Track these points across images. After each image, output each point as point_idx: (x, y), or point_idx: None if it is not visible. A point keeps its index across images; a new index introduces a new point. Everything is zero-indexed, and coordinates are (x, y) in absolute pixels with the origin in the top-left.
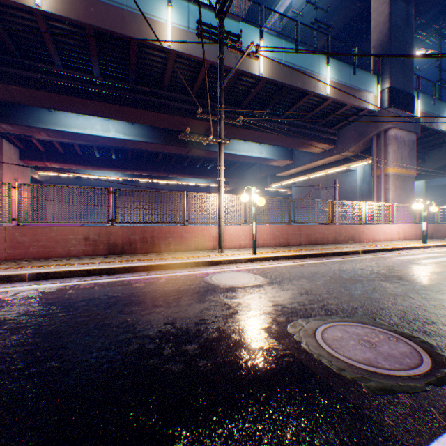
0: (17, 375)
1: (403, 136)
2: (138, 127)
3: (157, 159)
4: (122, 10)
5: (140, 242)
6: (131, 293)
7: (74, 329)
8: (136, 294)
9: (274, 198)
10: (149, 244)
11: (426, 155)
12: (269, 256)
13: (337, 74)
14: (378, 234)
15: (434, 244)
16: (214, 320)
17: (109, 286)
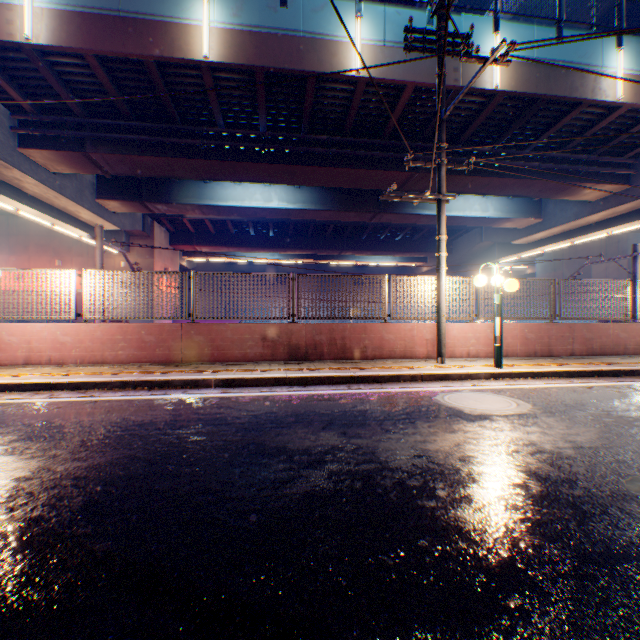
0: (273, 495)
1: None
2: (305, 191)
3: (325, 232)
4: (297, 39)
5: (327, 345)
6: (342, 411)
7: (301, 449)
8: (350, 413)
9: (524, 279)
10: (338, 348)
11: None
12: (524, 371)
13: (639, 61)
14: None
15: None
16: (487, 459)
17: (308, 400)
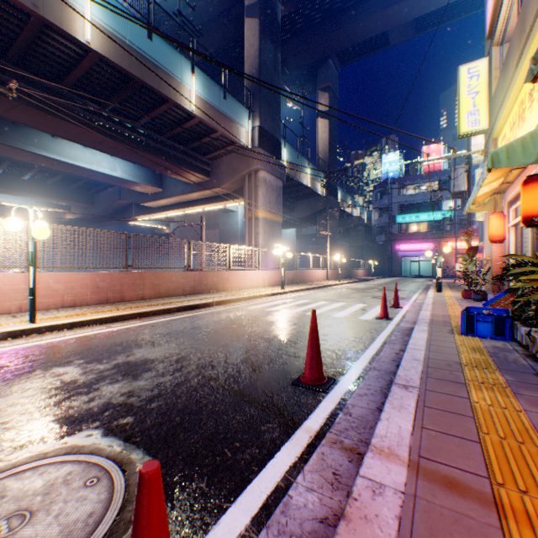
0: None
1: (272, 181)
2: None
3: None
4: None
5: None
6: None
7: None
8: None
9: (97, 231)
10: None
11: (295, 205)
12: (62, 323)
13: (206, 91)
14: (245, 281)
15: (290, 290)
16: None
17: None
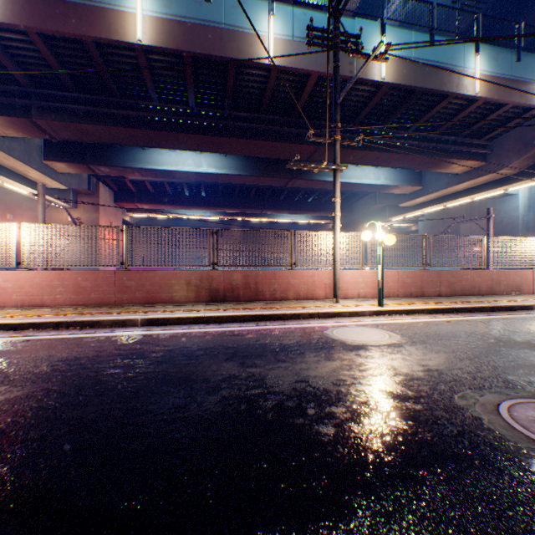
0: (167, 419)
1: None
2: (231, 159)
3: (250, 194)
4: (220, 30)
5: (242, 289)
6: (246, 344)
7: (202, 378)
8: (253, 346)
9: (402, 235)
10: (252, 291)
11: None
12: (400, 309)
13: (491, 65)
14: None
15: None
16: (355, 382)
17: (220, 336)
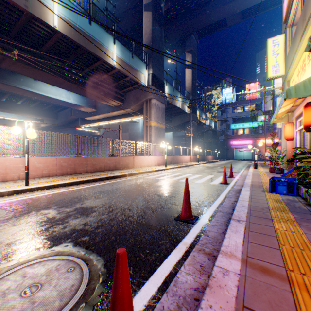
0: None
1: (159, 105)
2: None
3: None
4: None
5: None
6: None
7: None
8: None
9: (61, 134)
10: None
11: (172, 118)
12: (43, 186)
13: (122, 54)
14: (144, 162)
15: (170, 167)
16: None
17: None
